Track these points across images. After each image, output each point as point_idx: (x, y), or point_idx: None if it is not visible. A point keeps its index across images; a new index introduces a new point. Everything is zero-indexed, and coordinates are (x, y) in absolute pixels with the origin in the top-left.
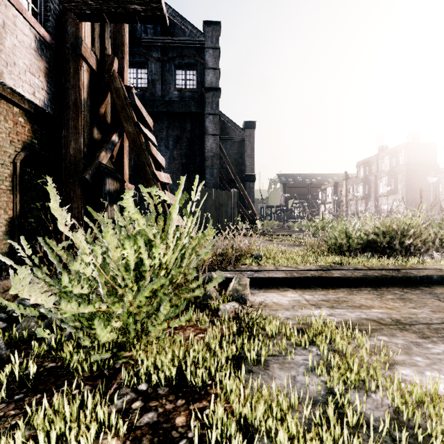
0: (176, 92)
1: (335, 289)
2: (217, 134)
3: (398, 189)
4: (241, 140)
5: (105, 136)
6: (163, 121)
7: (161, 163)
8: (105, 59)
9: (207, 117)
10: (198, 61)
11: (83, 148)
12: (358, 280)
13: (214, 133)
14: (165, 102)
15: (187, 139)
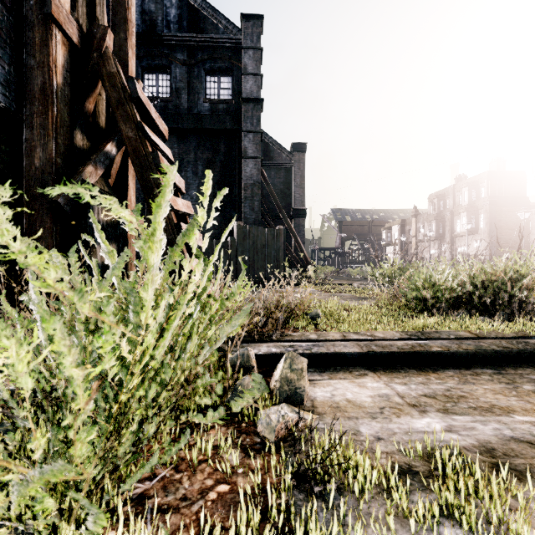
0: (207, 104)
1: (437, 372)
2: (258, 157)
3: (479, 227)
4: (288, 166)
5: (96, 145)
6: (190, 141)
7: (178, 185)
8: (94, 30)
9: (245, 135)
10: (234, 65)
11: (56, 158)
12: (468, 357)
13: (255, 156)
14: (193, 116)
15: (221, 164)
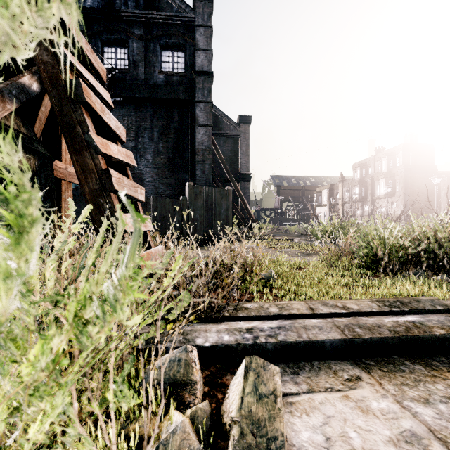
0: (162, 76)
1: None
2: (209, 125)
3: (396, 191)
4: (235, 136)
5: (10, 76)
6: (146, 109)
7: (114, 130)
8: None
9: (197, 105)
10: (187, 41)
11: None
12: None
13: (206, 124)
14: (149, 86)
15: (175, 130)
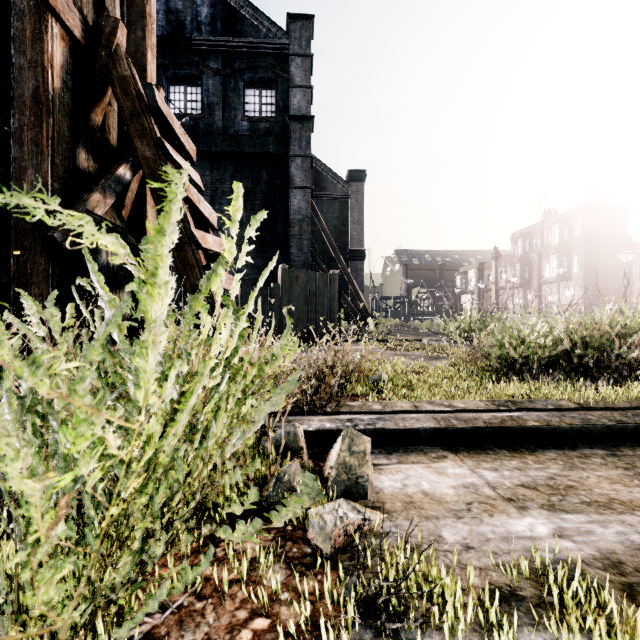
0: (246, 123)
1: (535, 454)
2: (308, 187)
3: (573, 272)
4: (343, 198)
5: (106, 167)
6: (225, 167)
7: (208, 218)
8: (101, 23)
9: (292, 161)
10: (278, 75)
11: (52, 183)
12: (573, 433)
13: (304, 185)
14: (229, 137)
15: (263, 195)
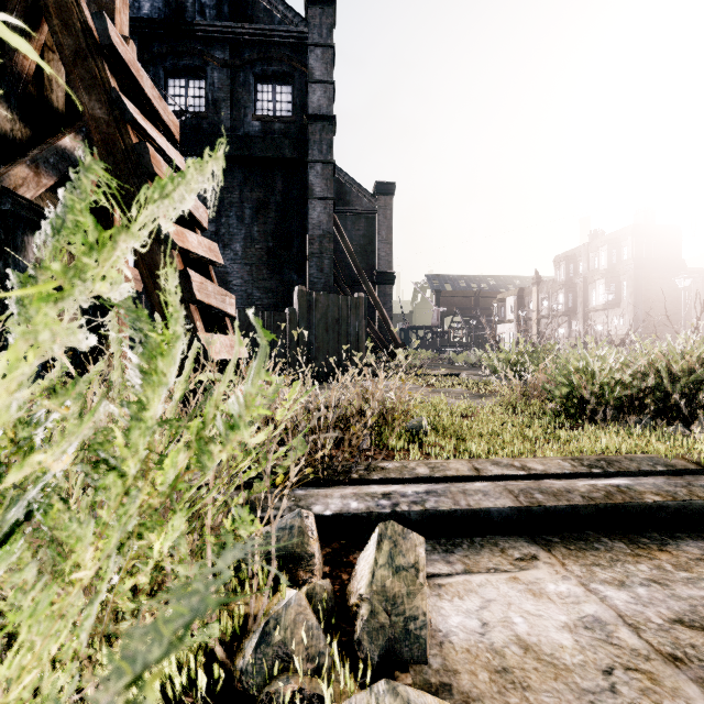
0: (257, 123)
1: (668, 549)
2: (330, 198)
3: (621, 299)
4: (370, 214)
5: (45, 136)
6: (234, 174)
7: (192, 212)
8: None
9: (311, 167)
10: (295, 69)
11: None
12: None
13: (325, 196)
14: (237, 139)
15: (277, 206)
